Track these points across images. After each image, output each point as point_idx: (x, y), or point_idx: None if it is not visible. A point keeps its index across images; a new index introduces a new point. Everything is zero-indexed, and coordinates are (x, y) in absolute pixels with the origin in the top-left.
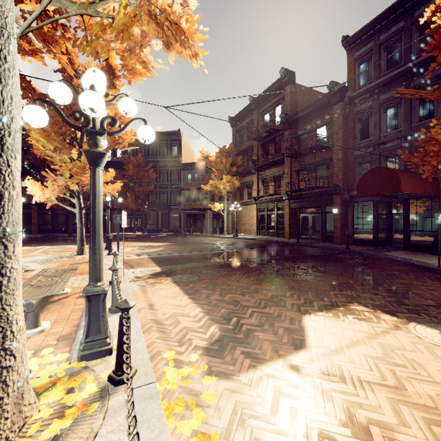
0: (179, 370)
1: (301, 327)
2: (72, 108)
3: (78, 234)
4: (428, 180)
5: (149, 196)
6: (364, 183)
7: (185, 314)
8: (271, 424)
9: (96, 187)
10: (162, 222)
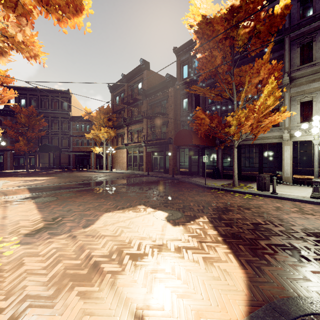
0: None
1: (97, 218)
2: None
3: None
4: (209, 138)
5: (41, 140)
6: (177, 138)
7: (27, 219)
8: (37, 257)
9: None
10: (54, 161)
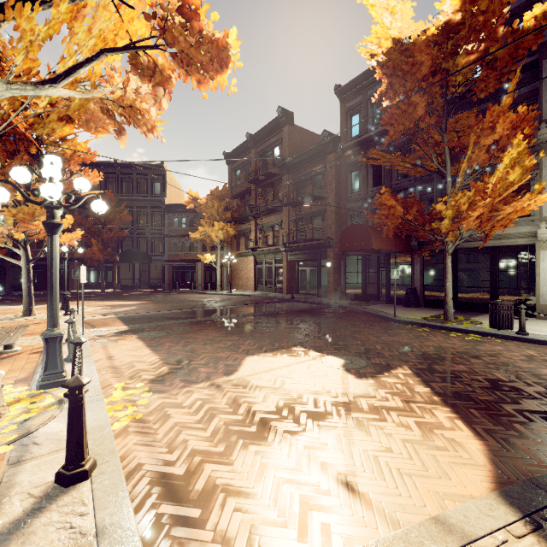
0: (125, 392)
1: (239, 363)
2: (17, 143)
3: (24, 292)
4: (399, 237)
5: (122, 244)
6: (345, 239)
7: (142, 361)
8: (181, 408)
9: (54, 251)
10: (140, 276)
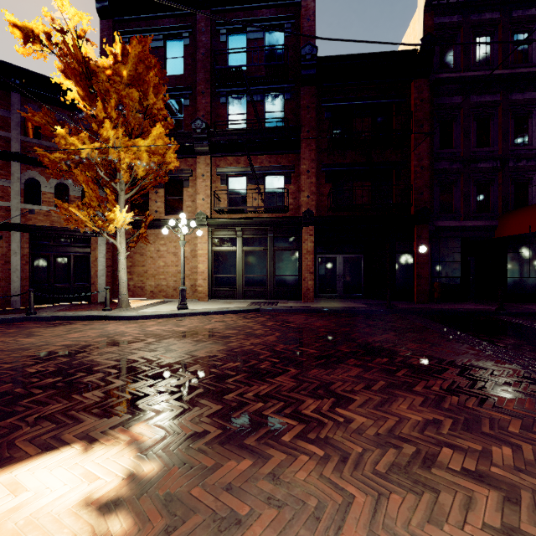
0: None
1: None
2: None
3: None
4: None
5: None
6: None
7: None
8: None
9: None
10: None
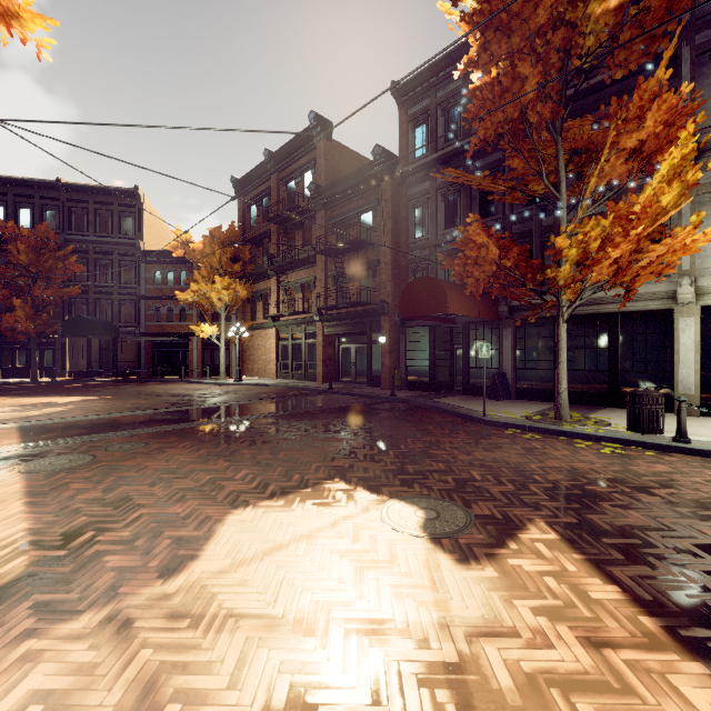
0: None
1: (209, 533)
2: None
3: None
4: (484, 299)
5: (71, 308)
6: (408, 299)
7: None
8: None
9: None
10: (101, 357)
